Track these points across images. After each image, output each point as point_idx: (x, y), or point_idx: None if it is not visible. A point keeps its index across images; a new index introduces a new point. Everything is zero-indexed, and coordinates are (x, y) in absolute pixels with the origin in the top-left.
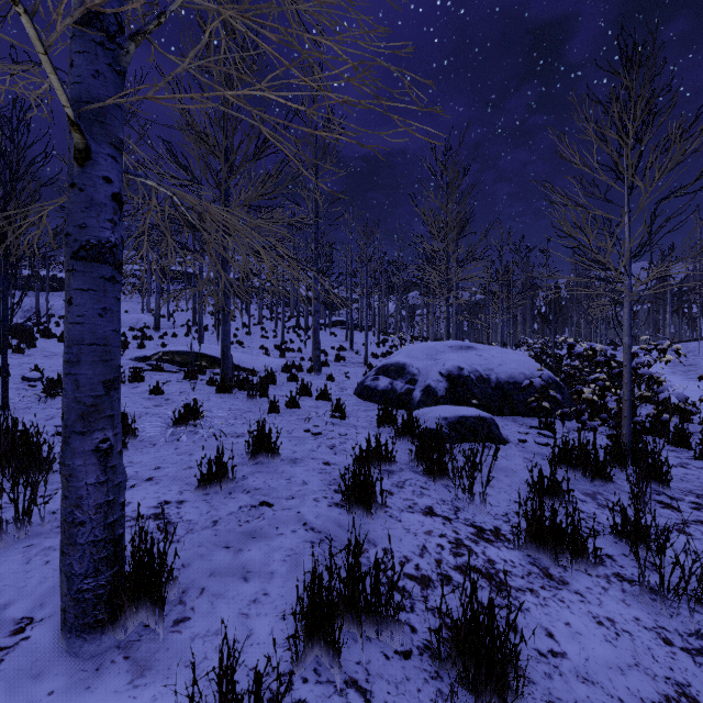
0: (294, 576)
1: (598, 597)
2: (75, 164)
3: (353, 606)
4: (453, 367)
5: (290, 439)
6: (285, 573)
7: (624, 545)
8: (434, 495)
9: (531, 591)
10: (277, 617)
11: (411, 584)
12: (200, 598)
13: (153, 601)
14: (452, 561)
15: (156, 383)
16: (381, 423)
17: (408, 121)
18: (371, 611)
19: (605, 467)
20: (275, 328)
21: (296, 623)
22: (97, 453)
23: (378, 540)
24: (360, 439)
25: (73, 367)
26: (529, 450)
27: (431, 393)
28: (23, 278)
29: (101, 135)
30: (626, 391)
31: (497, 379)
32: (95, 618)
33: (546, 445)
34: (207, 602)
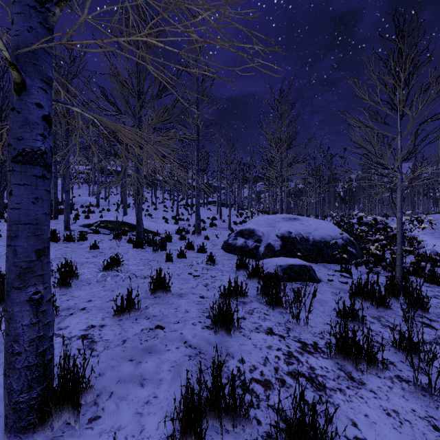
0: (176, 382)
1: (386, 393)
2: (14, 93)
3: (216, 408)
4: (285, 231)
5: (179, 280)
6: (169, 380)
7: (401, 354)
8: (273, 320)
9: (340, 390)
10: (162, 416)
11: (257, 387)
12: (109, 400)
13: (73, 406)
14: (285, 369)
15: (94, 242)
16: (238, 268)
17: (254, 58)
18: (229, 411)
19: (386, 299)
20: (172, 206)
21: (173, 425)
22: (30, 302)
23: (235, 354)
24: (225, 280)
25: (12, 240)
26: (335, 287)
27: (270, 248)
28: None
29: (34, 73)
30: (399, 248)
31: (313, 239)
32: (28, 422)
33: (346, 283)
34: (113, 403)
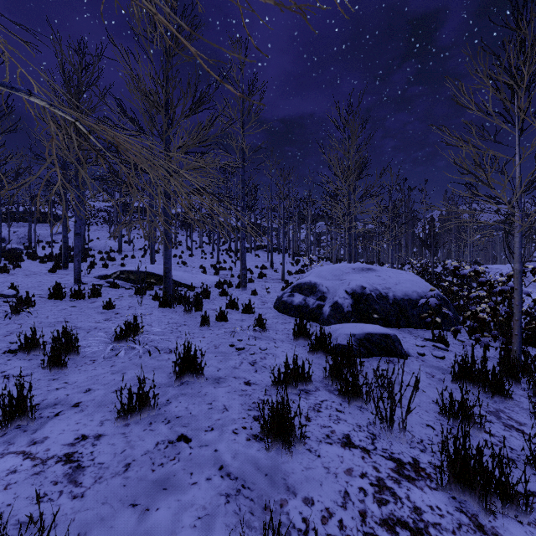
0: None
1: None
2: None
3: None
4: (356, 286)
5: (216, 355)
6: None
7: None
8: (350, 420)
9: None
10: None
11: None
12: None
13: None
14: (376, 513)
15: (108, 300)
16: (297, 336)
17: None
18: None
19: (503, 384)
20: (212, 251)
21: None
22: None
23: (297, 487)
24: (279, 354)
25: None
26: (429, 364)
27: (338, 309)
28: (20, 212)
29: None
30: (517, 312)
31: (394, 296)
32: None
33: (443, 358)
34: None
